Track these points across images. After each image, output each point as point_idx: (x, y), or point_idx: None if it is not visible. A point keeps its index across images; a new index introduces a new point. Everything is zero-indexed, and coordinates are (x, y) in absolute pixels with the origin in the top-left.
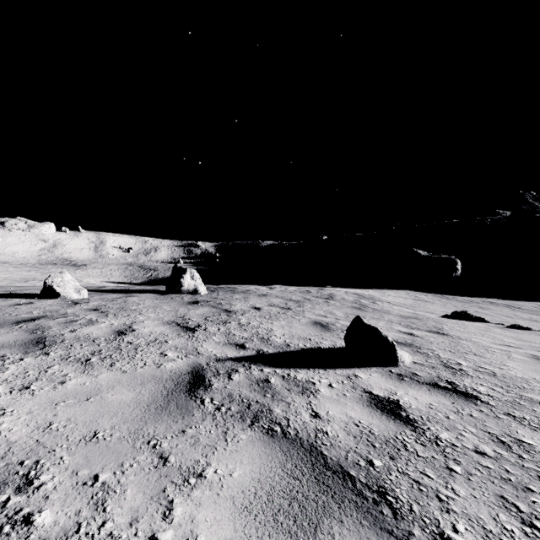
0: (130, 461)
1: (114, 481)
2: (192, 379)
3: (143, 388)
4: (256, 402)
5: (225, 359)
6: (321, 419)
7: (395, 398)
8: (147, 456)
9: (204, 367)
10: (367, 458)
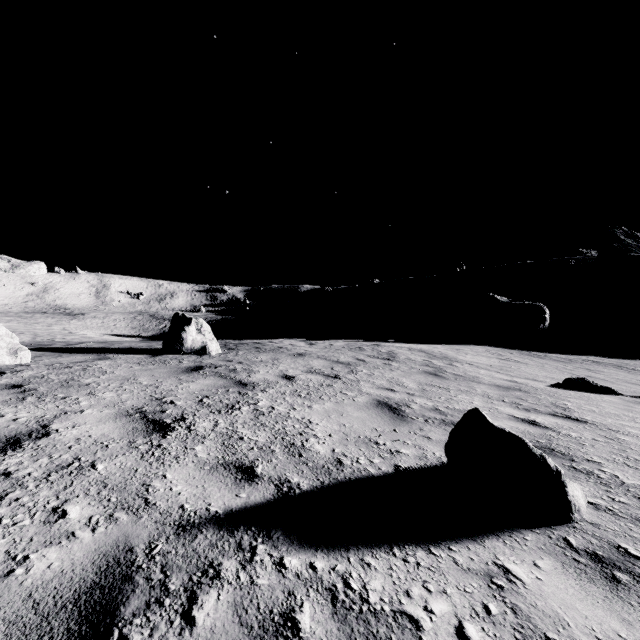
0: None
1: None
2: (72, 636)
3: None
4: None
5: (200, 524)
6: None
7: None
8: None
9: (135, 563)
10: None
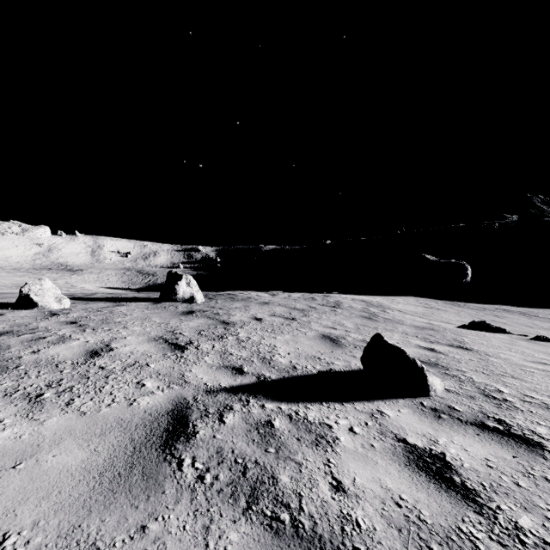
0: None
1: None
2: (172, 423)
3: (100, 442)
4: (254, 464)
5: (217, 390)
6: (347, 494)
7: (438, 450)
8: None
9: (190, 403)
10: None
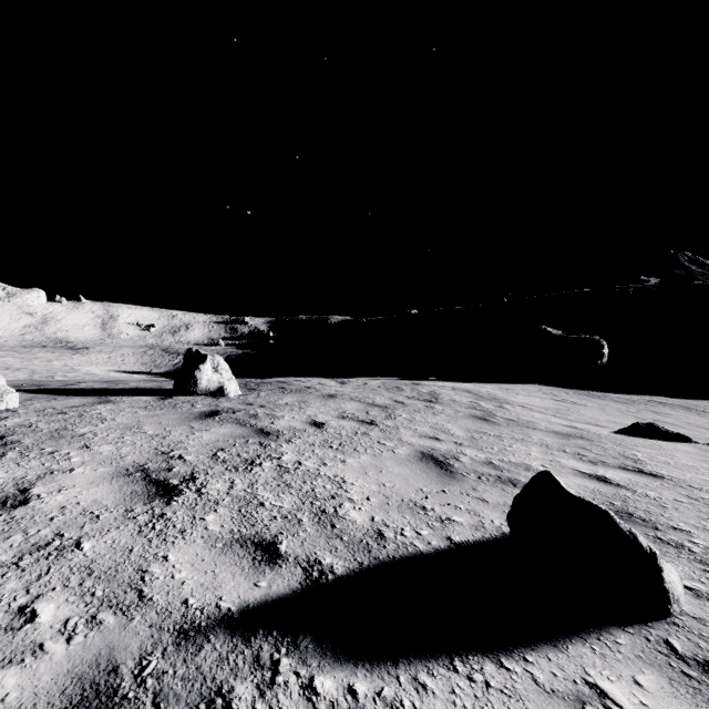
0: None
1: None
2: None
3: None
4: None
5: (207, 627)
6: None
7: None
8: None
9: (119, 691)
10: None
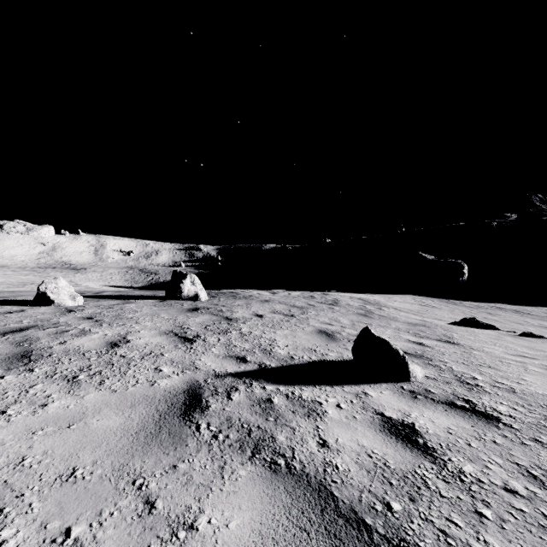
0: (110, 507)
1: (89, 536)
2: (188, 399)
3: (132, 411)
4: (257, 428)
5: (225, 375)
6: (330, 449)
7: (409, 421)
8: (130, 501)
9: (201, 384)
10: (384, 500)
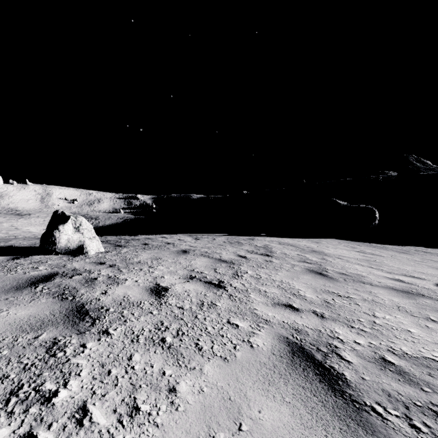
0: None
1: None
2: None
3: None
4: None
5: None
6: None
7: None
8: None
9: None
10: None
